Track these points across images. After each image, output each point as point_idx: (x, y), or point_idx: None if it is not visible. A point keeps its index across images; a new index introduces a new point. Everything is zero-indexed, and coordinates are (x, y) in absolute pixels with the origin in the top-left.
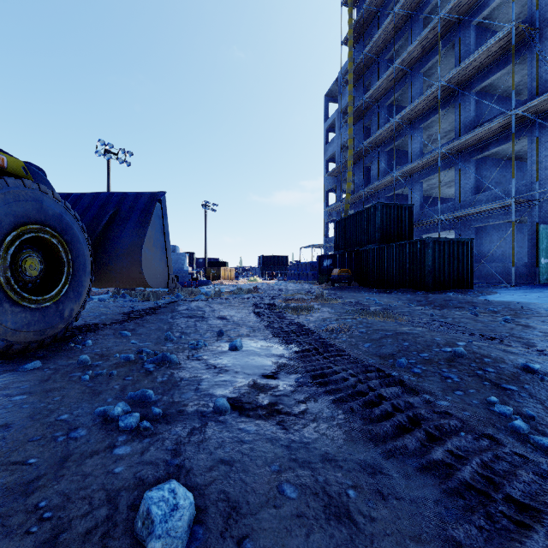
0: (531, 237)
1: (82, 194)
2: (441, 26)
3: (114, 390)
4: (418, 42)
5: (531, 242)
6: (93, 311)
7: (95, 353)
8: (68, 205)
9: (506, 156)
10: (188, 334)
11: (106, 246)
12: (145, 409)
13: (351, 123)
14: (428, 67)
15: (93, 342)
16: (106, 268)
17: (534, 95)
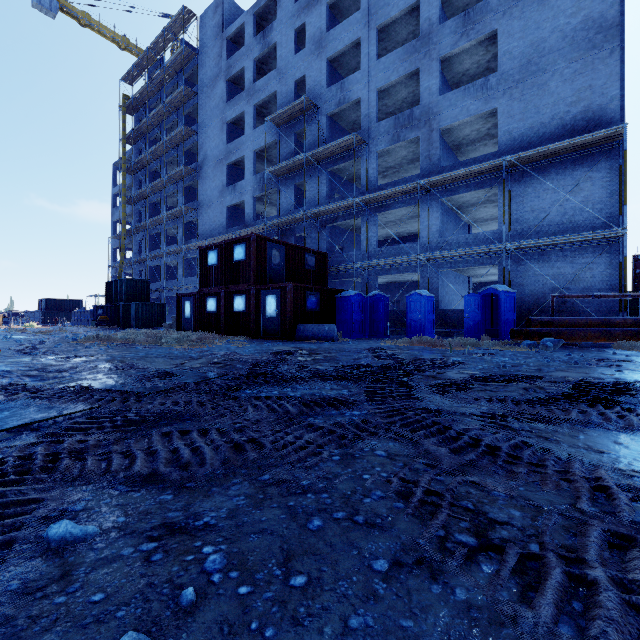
0: None
1: None
2: (169, 180)
3: None
4: (158, 182)
5: None
6: None
7: None
8: None
9: None
10: None
11: None
12: None
13: (125, 209)
14: (169, 194)
15: None
16: None
17: (198, 238)
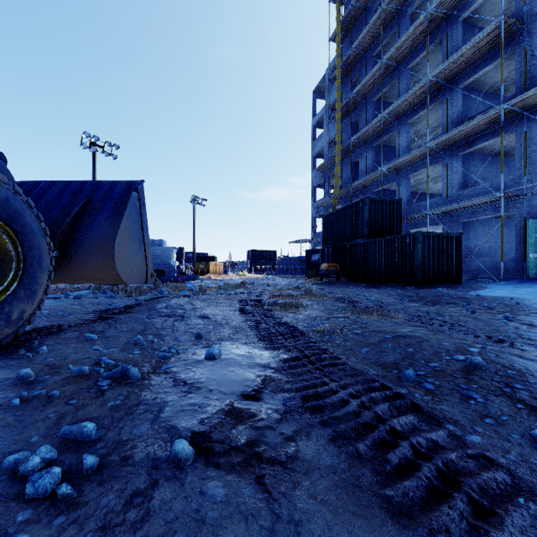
0: (519, 232)
1: (53, 183)
2: (429, 22)
3: (46, 422)
4: (406, 37)
5: (519, 237)
6: (64, 309)
7: (46, 363)
8: (18, 189)
9: (492, 151)
10: (163, 337)
11: (75, 238)
12: (77, 456)
13: (339, 119)
14: (415, 62)
15: (50, 347)
16: (75, 262)
17: (522, 90)
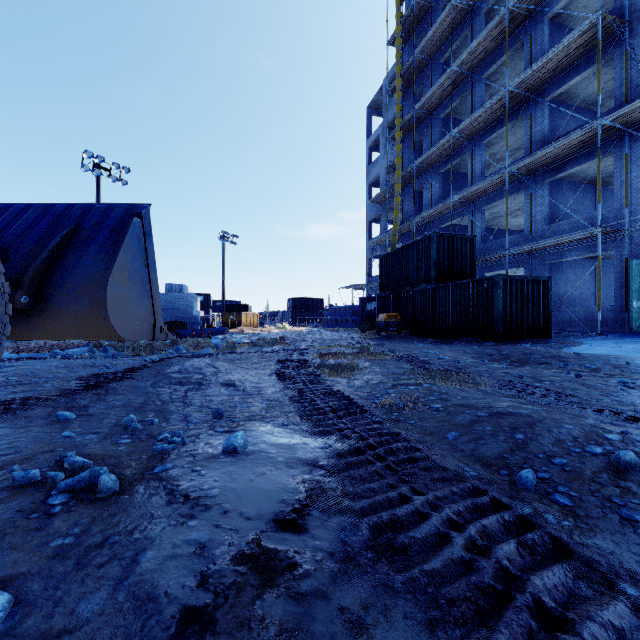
0: (618, 275)
1: (28, 206)
2: (508, 21)
3: None
4: (480, 39)
5: (618, 282)
6: (42, 374)
7: None
8: None
9: (585, 178)
10: (168, 415)
11: (53, 278)
12: None
13: (399, 139)
14: (492, 71)
15: (1, 433)
16: (53, 312)
17: (623, 103)
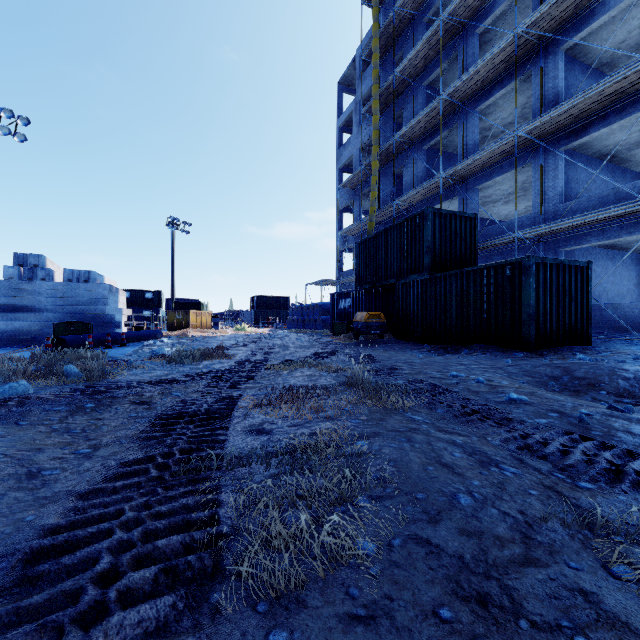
0: None
1: None
2: None
3: None
4: None
5: None
6: None
7: None
8: None
9: (599, 151)
10: None
11: None
12: None
13: (377, 108)
14: (488, 24)
15: None
16: None
17: None
